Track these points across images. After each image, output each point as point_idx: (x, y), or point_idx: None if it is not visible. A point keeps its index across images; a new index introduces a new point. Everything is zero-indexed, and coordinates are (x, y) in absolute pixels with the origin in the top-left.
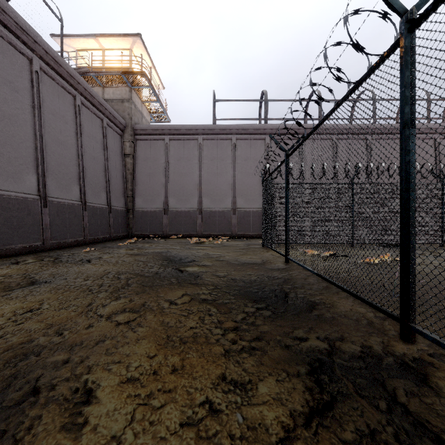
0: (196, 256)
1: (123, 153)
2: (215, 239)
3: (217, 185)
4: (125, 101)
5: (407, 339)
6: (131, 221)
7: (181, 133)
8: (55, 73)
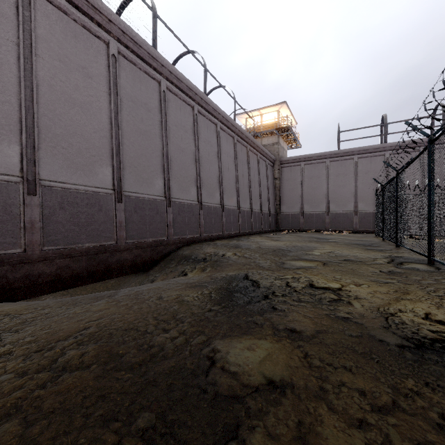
0: (331, 238)
1: (273, 177)
2: (340, 232)
3: (341, 194)
4: (275, 144)
5: (396, 247)
6: (279, 221)
7: (313, 159)
8: (252, 148)
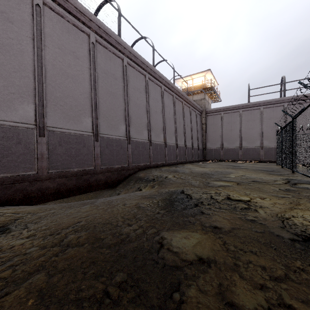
0: (243, 166)
1: (201, 123)
2: (250, 162)
3: (250, 134)
4: (202, 99)
5: (292, 172)
6: (205, 153)
7: (230, 109)
8: (186, 102)
